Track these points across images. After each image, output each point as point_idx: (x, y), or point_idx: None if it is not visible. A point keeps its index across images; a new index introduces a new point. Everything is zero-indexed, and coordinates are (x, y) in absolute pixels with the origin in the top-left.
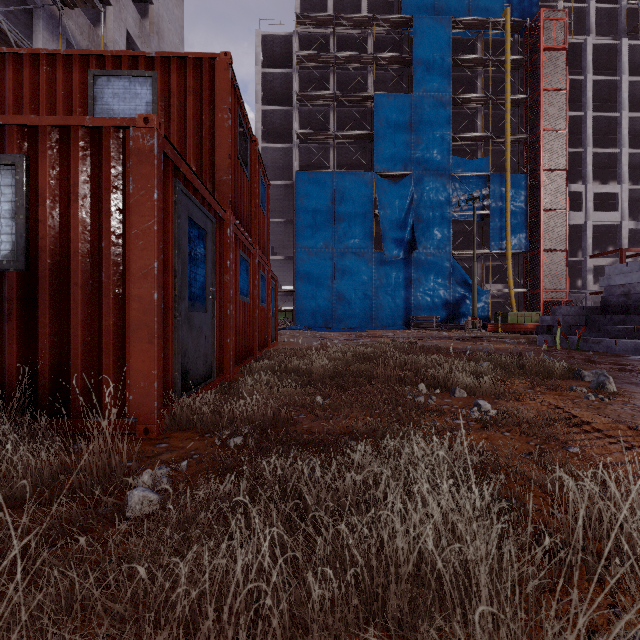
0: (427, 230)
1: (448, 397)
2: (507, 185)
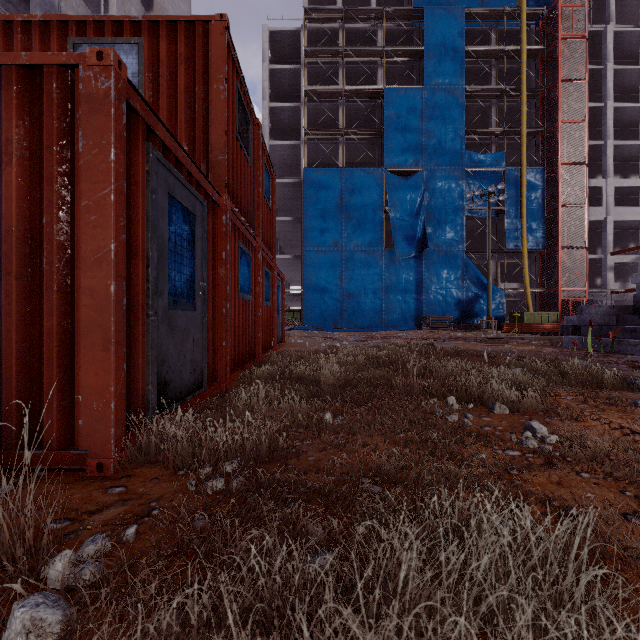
0: (439, 227)
1: (486, 414)
2: (523, 180)
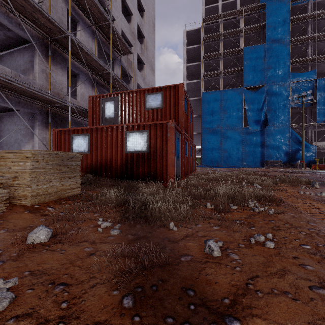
0: (274, 114)
1: (251, 186)
2: None
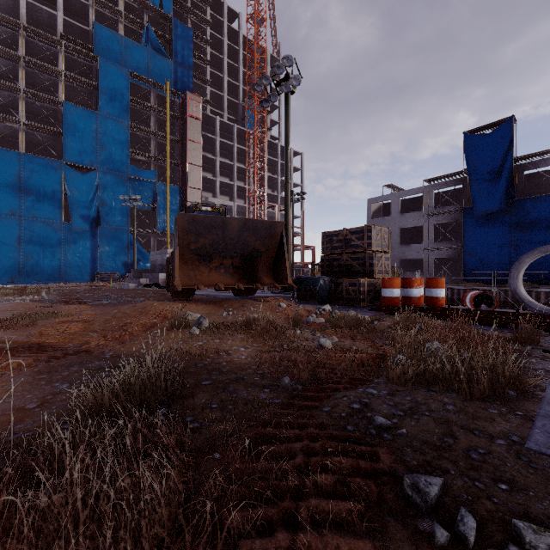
0: (110, 212)
1: None
2: (167, 191)
